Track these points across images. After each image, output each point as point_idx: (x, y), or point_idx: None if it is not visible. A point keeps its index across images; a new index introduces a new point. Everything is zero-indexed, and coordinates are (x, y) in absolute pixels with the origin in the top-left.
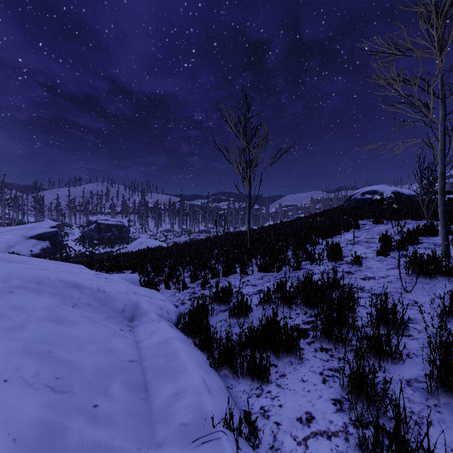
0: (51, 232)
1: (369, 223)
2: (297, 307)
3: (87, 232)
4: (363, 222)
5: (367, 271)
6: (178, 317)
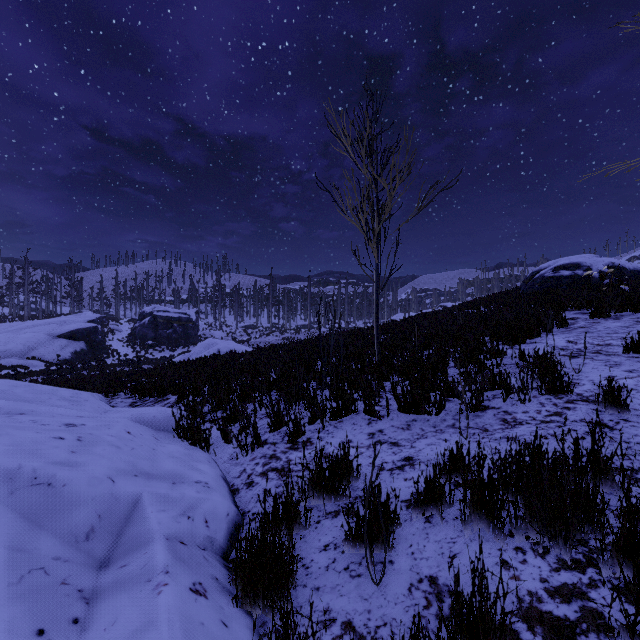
0: (87, 329)
1: (581, 316)
2: (516, 530)
3: (138, 328)
4: (569, 315)
5: None
6: (233, 527)
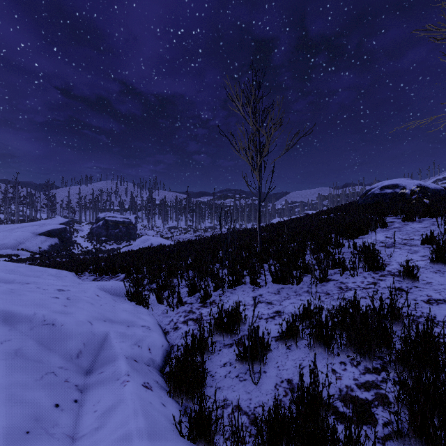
0: (59, 229)
1: (396, 220)
2: (341, 351)
3: (95, 229)
4: (389, 219)
5: (428, 289)
6: (166, 354)
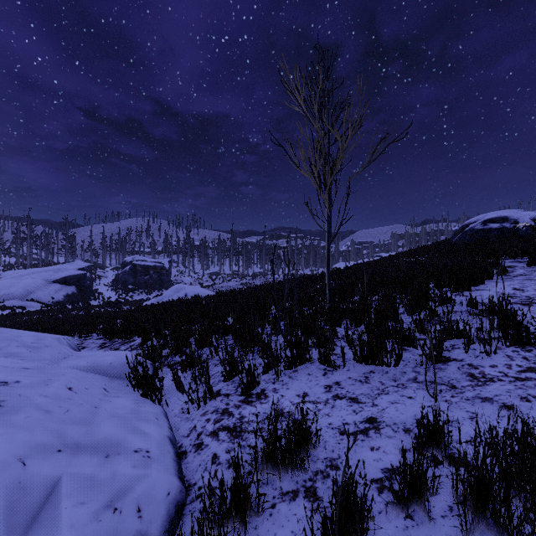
0: (77, 275)
1: (518, 264)
2: None
3: (121, 275)
4: (505, 263)
5: None
6: (174, 510)
